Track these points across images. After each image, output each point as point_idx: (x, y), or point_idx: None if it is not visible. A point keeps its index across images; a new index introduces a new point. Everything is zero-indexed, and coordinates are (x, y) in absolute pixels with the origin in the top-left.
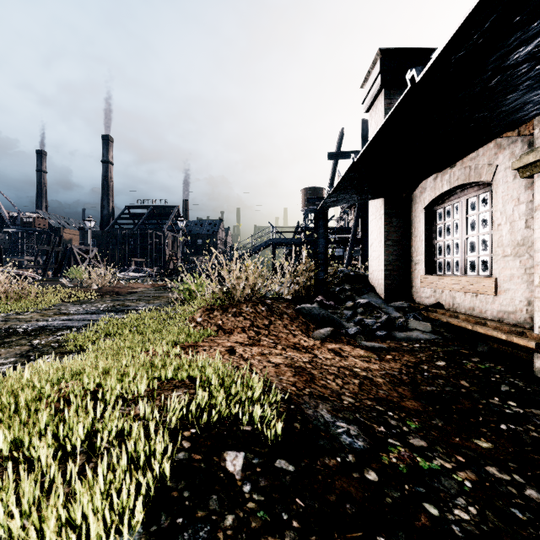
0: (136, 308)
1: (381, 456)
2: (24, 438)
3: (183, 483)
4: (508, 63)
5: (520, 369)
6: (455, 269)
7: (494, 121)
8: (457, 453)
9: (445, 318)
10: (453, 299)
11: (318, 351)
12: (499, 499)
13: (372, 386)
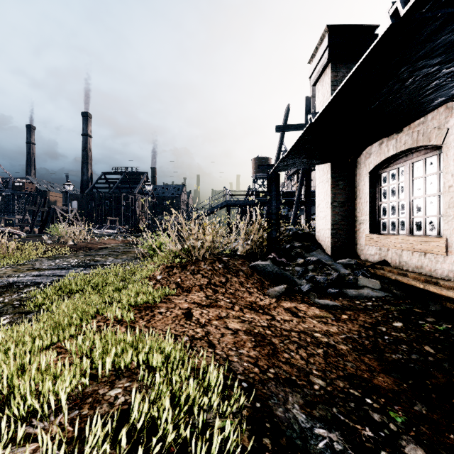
0: (104, 263)
1: None
2: None
3: None
4: None
5: None
6: (400, 229)
7: None
8: None
9: (394, 276)
10: (399, 257)
11: (275, 311)
12: None
13: (337, 357)
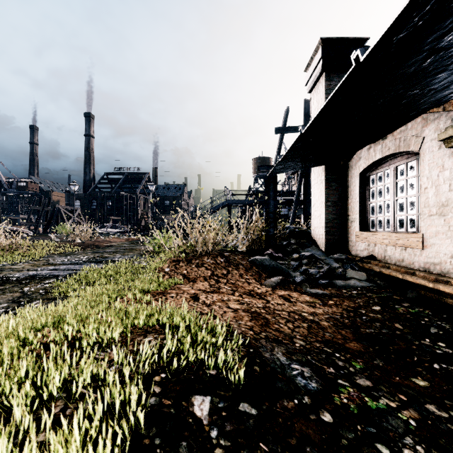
0: (113, 259)
1: (333, 396)
2: (6, 385)
3: (154, 429)
4: (442, 45)
5: (445, 313)
6: (386, 226)
7: (424, 98)
8: (399, 392)
9: (378, 268)
10: (385, 252)
11: (270, 297)
12: (441, 437)
13: (319, 329)
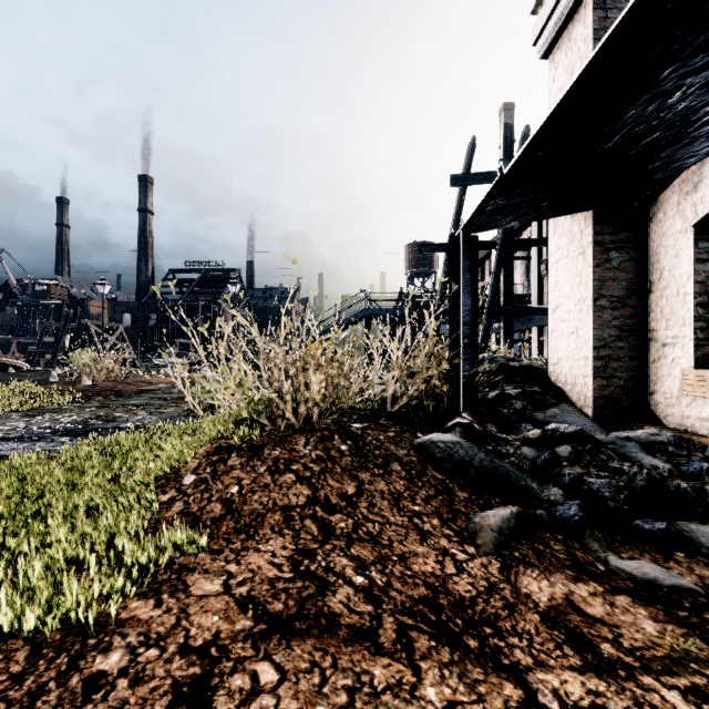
0: (120, 425)
1: None
2: None
3: None
4: None
5: None
6: None
7: None
8: None
9: None
10: None
11: (519, 640)
12: None
13: None
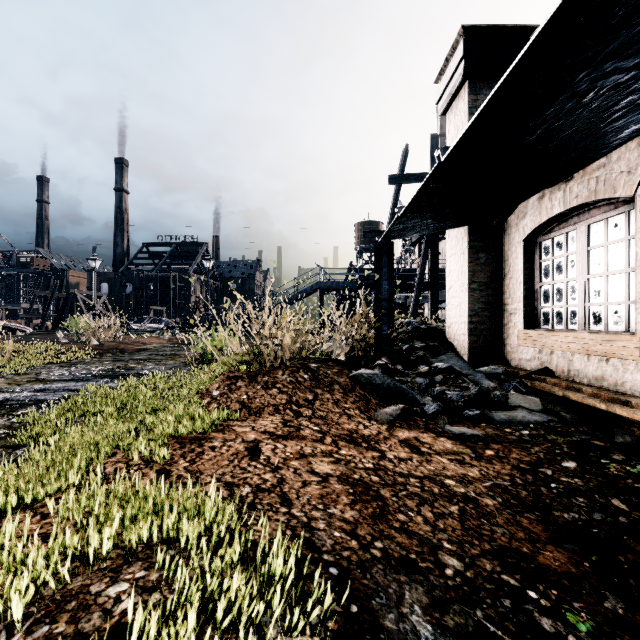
0: (140, 372)
1: None
2: None
3: None
4: None
5: None
6: (569, 322)
7: None
8: None
9: (561, 391)
10: (569, 363)
11: (386, 445)
12: None
13: (481, 519)
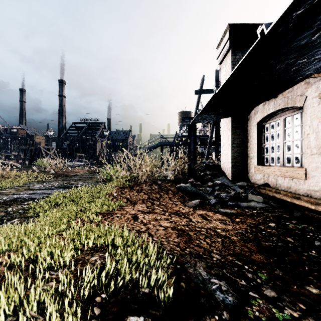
0: (76, 185)
1: (247, 310)
2: None
3: None
4: None
5: None
6: (277, 162)
7: (309, 65)
8: (298, 301)
9: (272, 193)
10: (276, 181)
11: (192, 216)
12: None
13: (230, 244)
